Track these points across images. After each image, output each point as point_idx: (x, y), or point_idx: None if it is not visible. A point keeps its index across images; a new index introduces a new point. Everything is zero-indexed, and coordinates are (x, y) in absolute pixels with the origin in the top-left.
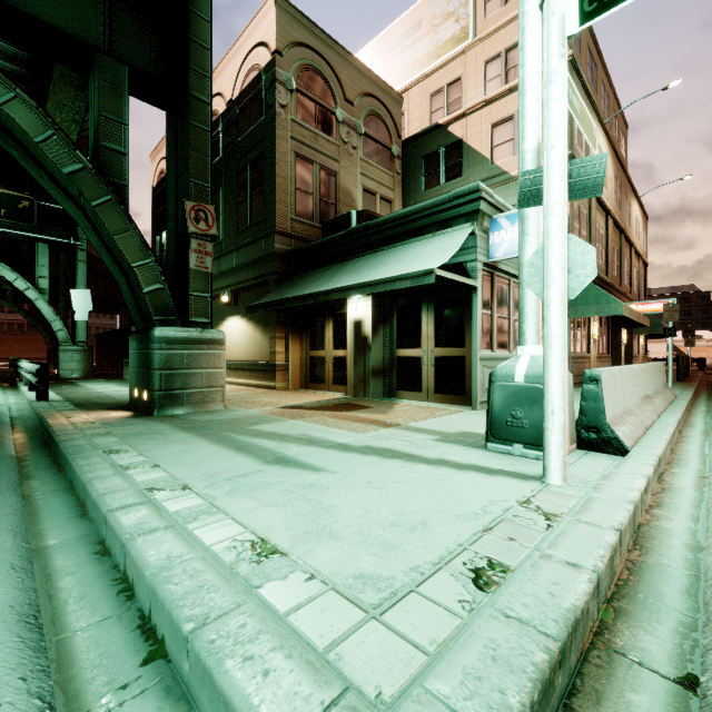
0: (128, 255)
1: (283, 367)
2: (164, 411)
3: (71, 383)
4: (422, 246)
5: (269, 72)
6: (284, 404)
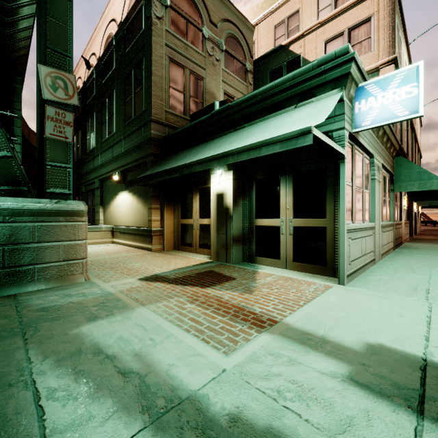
0: None
1: (158, 232)
2: (6, 290)
3: None
4: (284, 117)
5: None
6: (149, 273)
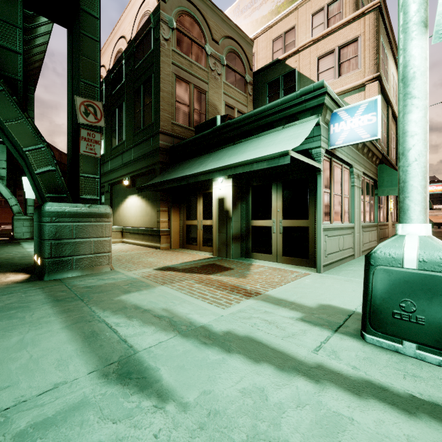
0: (20, 140)
1: (166, 232)
2: (53, 275)
3: (17, 243)
4: (273, 136)
5: (156, 15)
6: (161, 265)
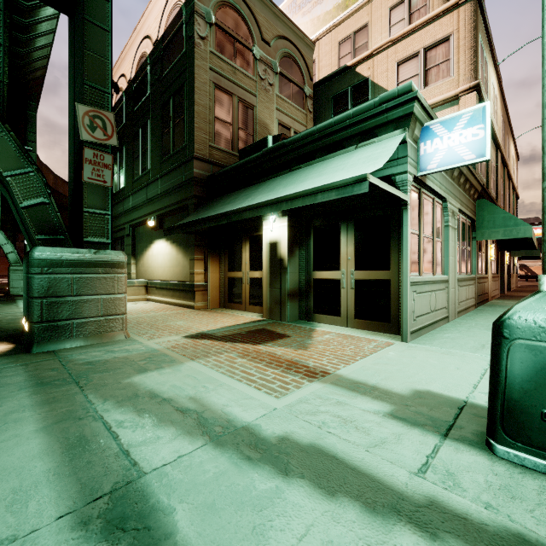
0: None
1: (202, 287)
2: (44, 346)
3: (12, 300)
4: (343, 159)
5: (189, 6)
6: (194, 331)
